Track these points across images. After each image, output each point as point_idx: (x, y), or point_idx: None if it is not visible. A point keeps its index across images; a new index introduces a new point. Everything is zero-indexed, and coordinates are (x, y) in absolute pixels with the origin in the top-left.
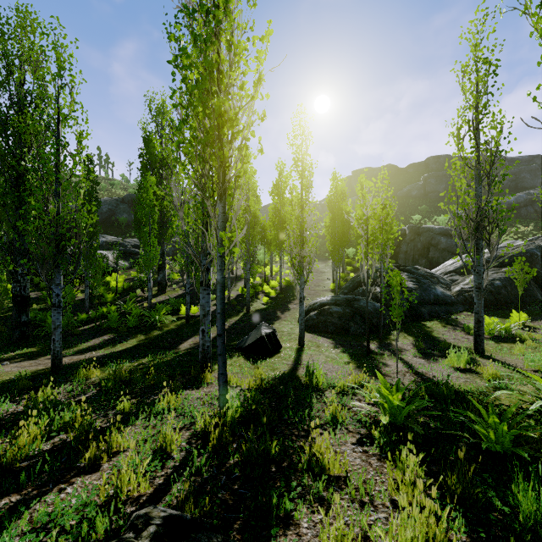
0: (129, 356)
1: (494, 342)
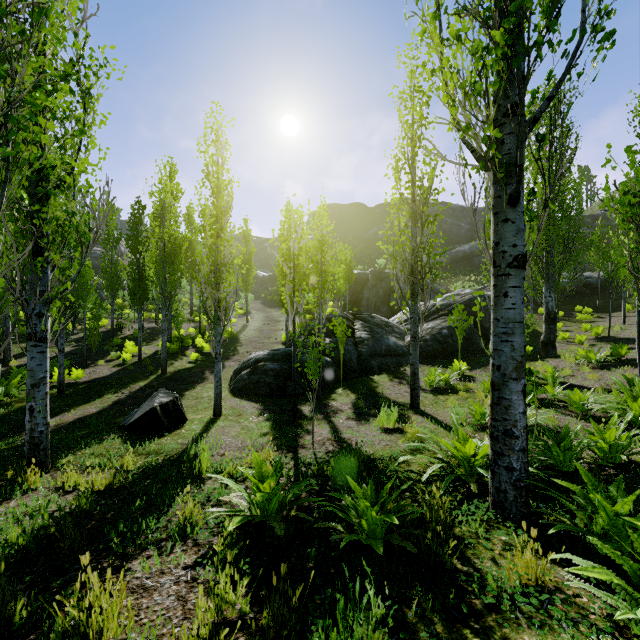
0: None
1: (433, 395)
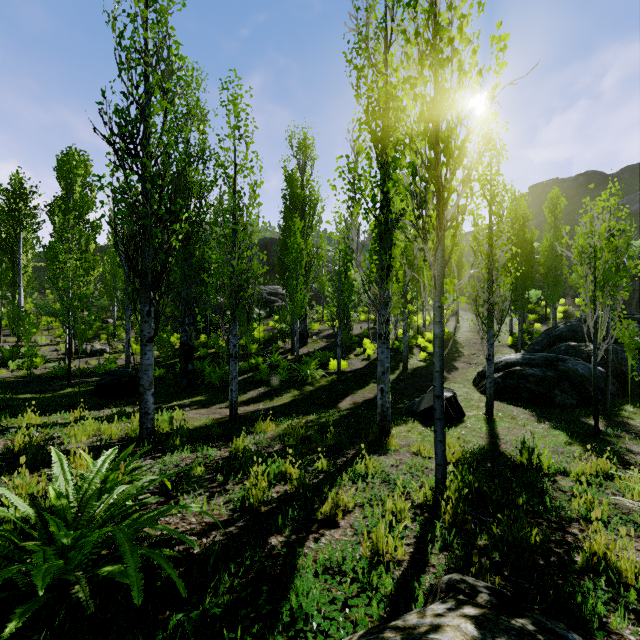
0: (292, 412)
1: None
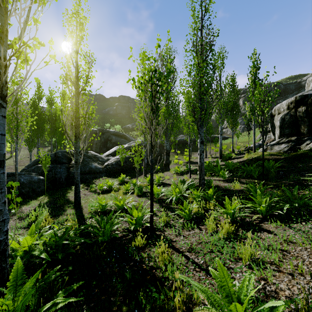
0: None
1: (98, 194)
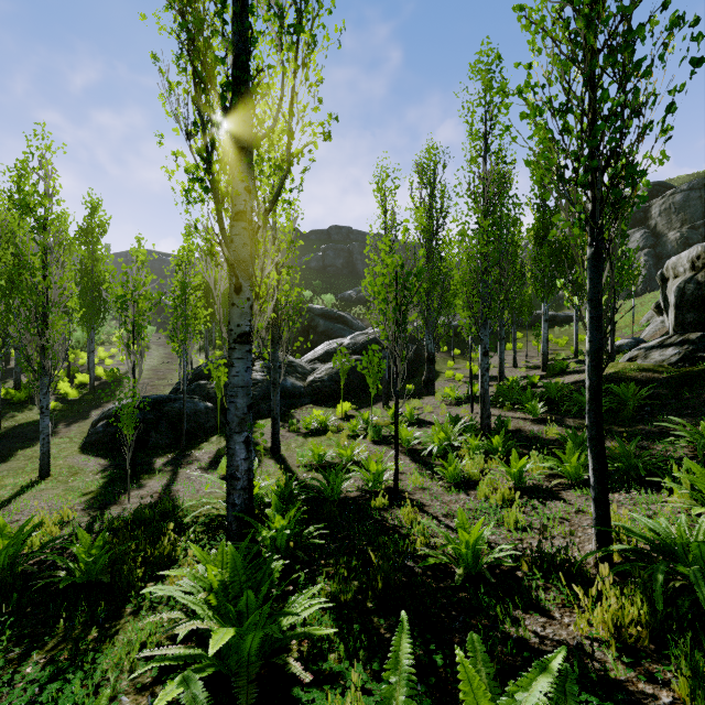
0: None
1: (305, 437)
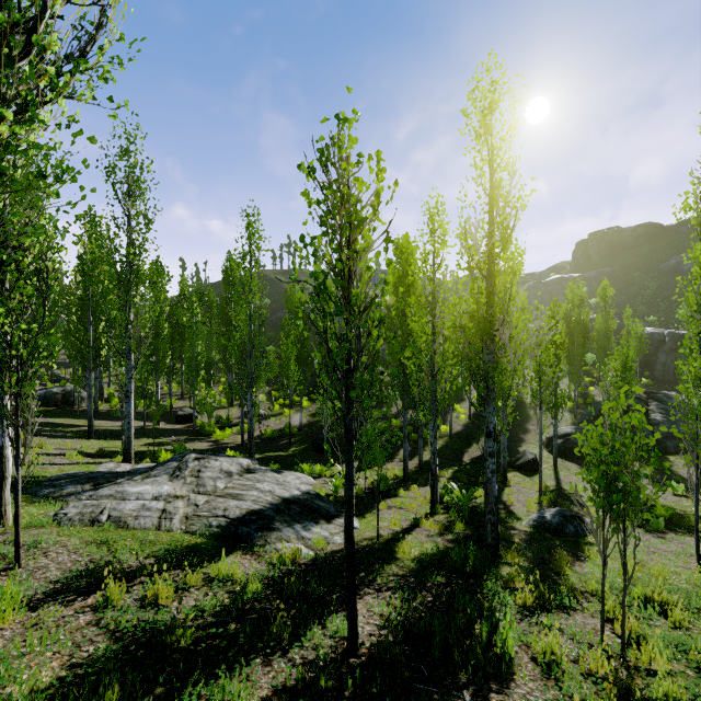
0: (442, 465)
1: None
